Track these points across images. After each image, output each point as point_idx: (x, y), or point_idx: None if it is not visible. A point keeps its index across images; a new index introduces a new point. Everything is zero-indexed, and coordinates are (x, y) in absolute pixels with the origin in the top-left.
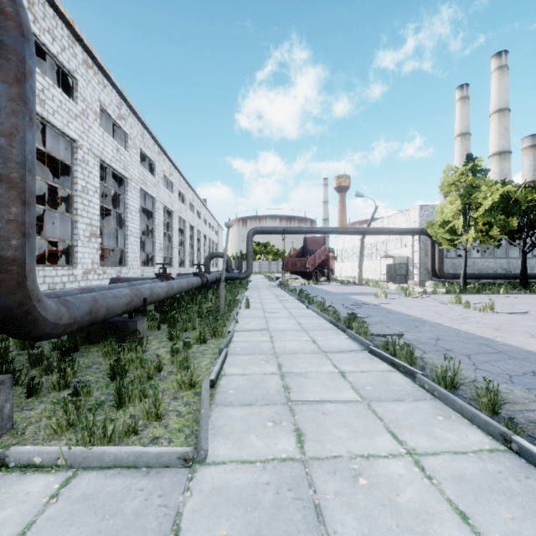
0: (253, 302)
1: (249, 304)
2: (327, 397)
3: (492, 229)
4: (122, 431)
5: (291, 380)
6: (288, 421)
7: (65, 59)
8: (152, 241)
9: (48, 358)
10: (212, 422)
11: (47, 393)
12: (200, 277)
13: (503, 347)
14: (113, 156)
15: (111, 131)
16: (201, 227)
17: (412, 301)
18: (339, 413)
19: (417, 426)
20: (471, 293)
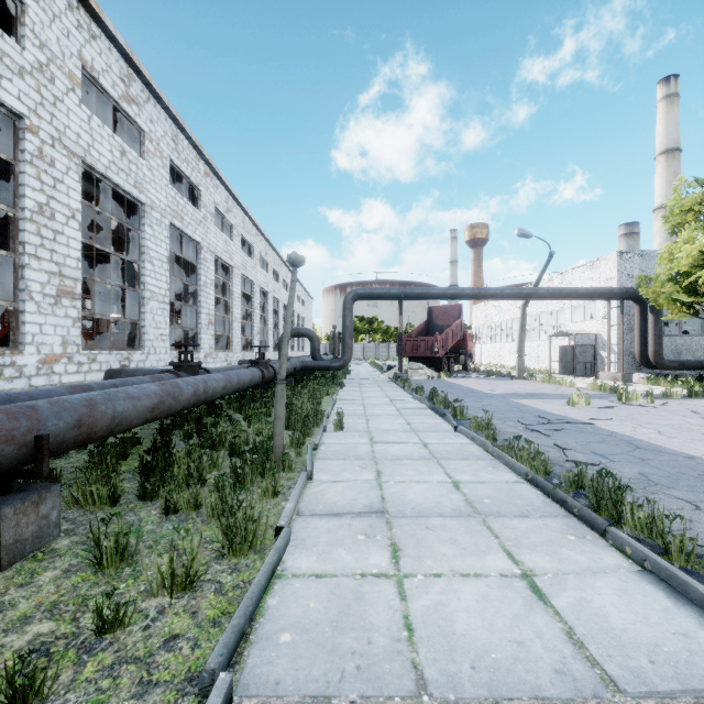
0: (351, 414)
1: (342, 422)
2: None
3: None
4: None
5: None
6: None
7: None
8: (195, 310)
9: None
10: None
11: None
12: (260, 368)
13: None
14: (113, 161)
15: (130, 138)
16: (279, 293)
17: (648, 415)
18: None
19: None
20: None
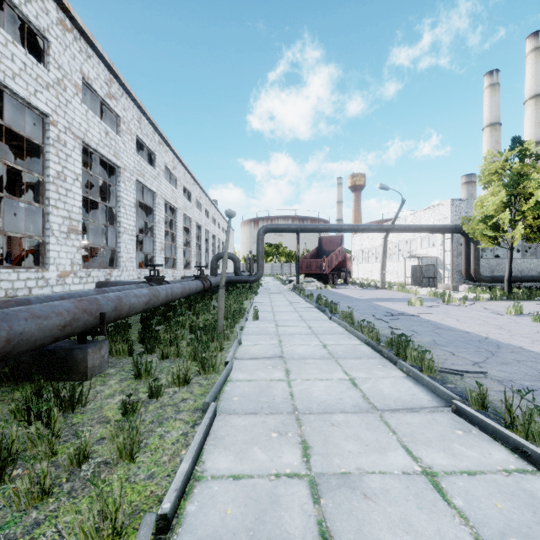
0: (263, 311)
1: (257, 314)
2: None
3: None
4: None
5: (334, 508)
6: None
7: (32, 13)
8: (152, 240)
9: None
10: None
11: None
12: (201, 281)
13: None
14: (100, 139)
15: (106, 118)
16: (209, 226)
17: (457, 311)
18: None
19: None
20: (520, 300)
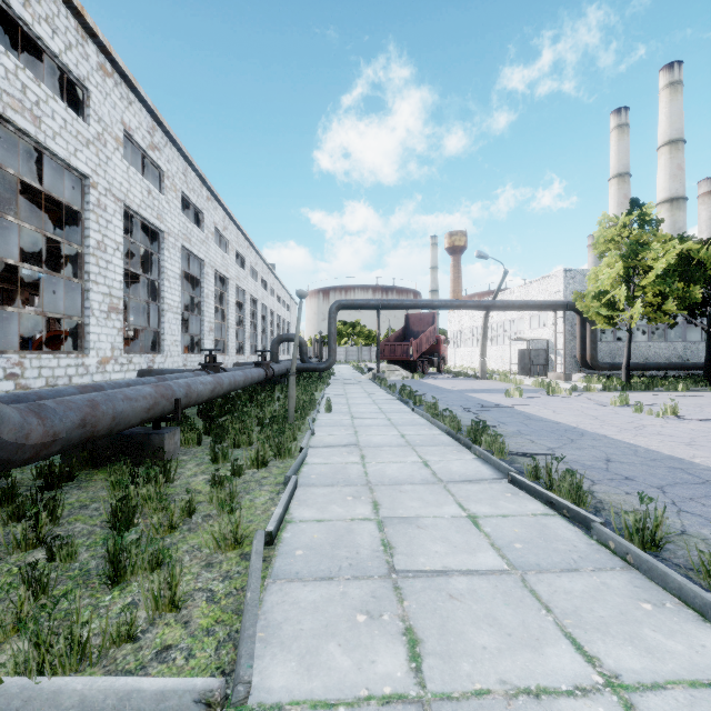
0: (336, 403)
1: (330, 406)
2: (454, 564)
3: (666, 302)
4: (104, 641)
5: (394, 532)
6: (392, 613)
7: (72, 62)
8: (199, 319)
9: (18, 496)
10: (264, 614)
11: (5, 554)
12: (263, 368)
13: (710, 474)
14: (142, 200)
15: (143, 168)
16: (267, 300)
17: (558, 402)
18: (476, 595)
19: (612, 624)
20: (637, 390)
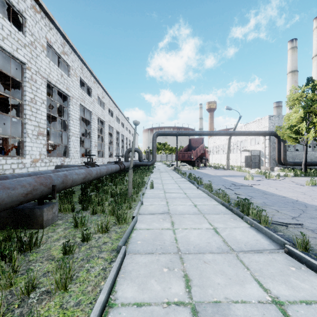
0: (156, 183)
1: (153, 185)
2: None
3: None
4: None
5: None
6: None
7: (15, 1)
8: (90, 140)
9: None
10: None
11: None
12: (119, 164)
13: None
14: (58, 79)
15: (62, 67)
16: (124, 132)
17: (275, 183)
18: None
19: None
20: (312, 176)
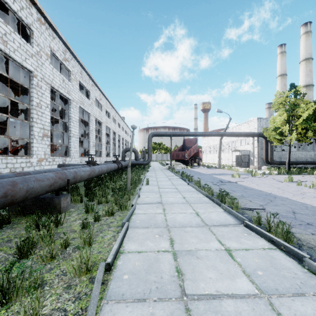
0: (151, 180)
1: (148, 182)
2: (223, 288)
3: (307, 132)
4: None
5: (183, 261)
6: None
7: (23, 16)
8: (88, 141)
9: None
10: None
11: None
12: (117, 163)
13: None
14: (60, 84)
15: (62, 71)
16: (120, 133)
17: (258, 180)
18: None
19: None
20: (294, 174)
